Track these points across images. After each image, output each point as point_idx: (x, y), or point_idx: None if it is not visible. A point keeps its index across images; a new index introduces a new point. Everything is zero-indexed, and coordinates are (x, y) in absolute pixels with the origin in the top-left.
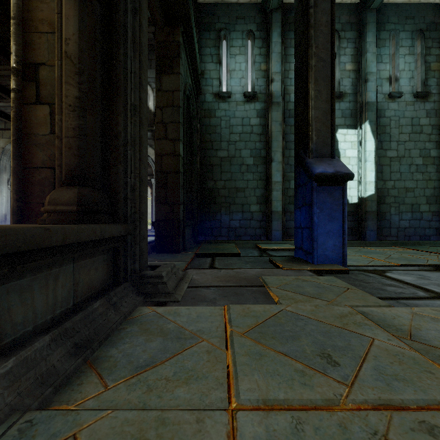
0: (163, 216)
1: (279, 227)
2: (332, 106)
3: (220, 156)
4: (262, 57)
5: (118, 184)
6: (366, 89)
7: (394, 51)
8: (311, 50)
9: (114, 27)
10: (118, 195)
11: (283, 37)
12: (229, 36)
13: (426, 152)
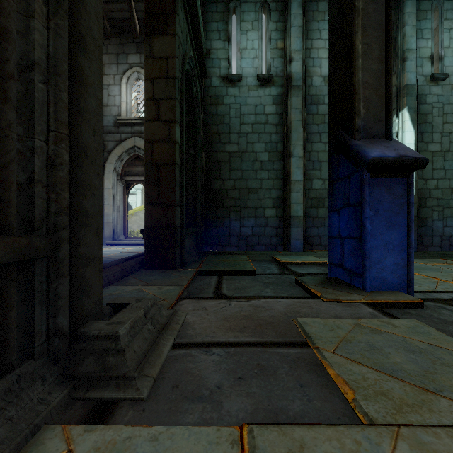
0: (154, 222)
1: (299, 236)
2: (388, 65)
3: (229, 151)
4: (279, 33)
5: None
6: (404, 69)
7: (436, 24)
8: None
9: None
10: None
11: (304, 8)
12: (239, 8)
13: None
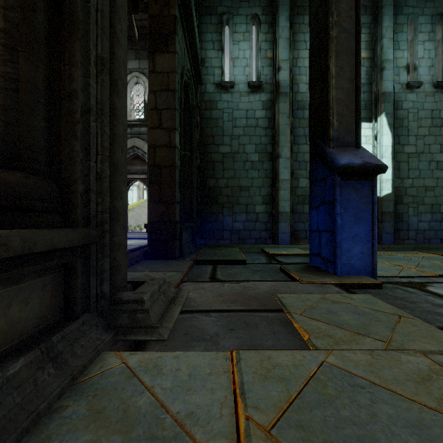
0: (156, 218)
1: (287, 230)
2: (357, 85)
3: (222, 152)
4: (269, 43)
5: (72, 169)
6: (382, 78)
7: (412, 37)
8: (331, 18)
9: None
10: (72, 185)
11: (291, 21)
12: (232, 21)
13: None
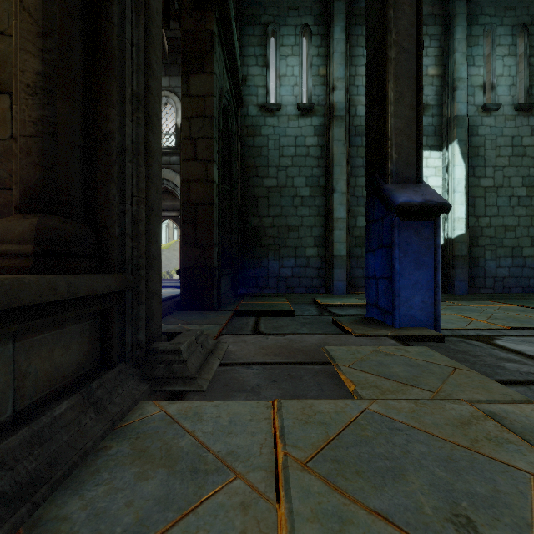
0: (191, 263)
1: (343, 277)
2: (418, 112)
3: (267, 185)
4: (321, 59)
5: (109, 212)
6: (454, 99)
7: (489, 51)
8: (390, 37)
9: None
10: (109, 229)
11: (348, 33)
12: (278, 32)
13: (531, 181)
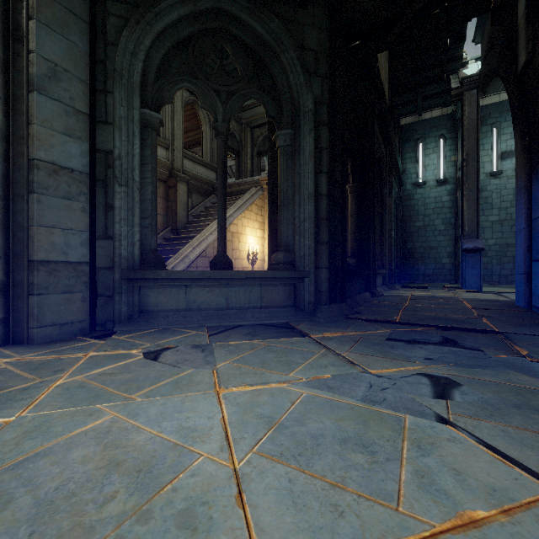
0: None
1: None
2: (477, 213)
3: (417, 225)
4: (452, 151)
5: (384, 260)
6: None
7: None
8: (464, 187)
9: (383, 222)
10: (384, 263)
11: None
12: (424, 143)
13: None
